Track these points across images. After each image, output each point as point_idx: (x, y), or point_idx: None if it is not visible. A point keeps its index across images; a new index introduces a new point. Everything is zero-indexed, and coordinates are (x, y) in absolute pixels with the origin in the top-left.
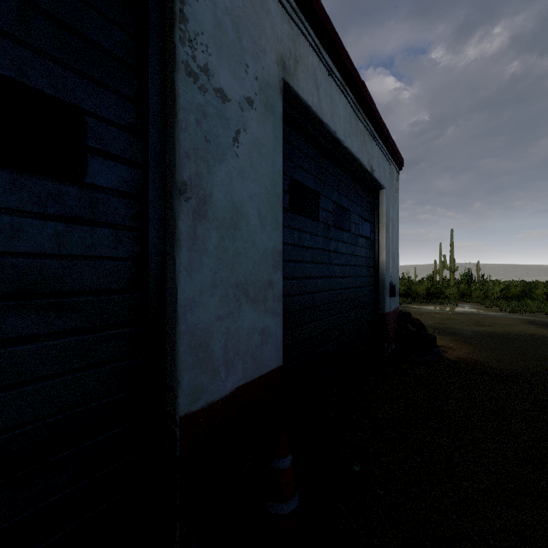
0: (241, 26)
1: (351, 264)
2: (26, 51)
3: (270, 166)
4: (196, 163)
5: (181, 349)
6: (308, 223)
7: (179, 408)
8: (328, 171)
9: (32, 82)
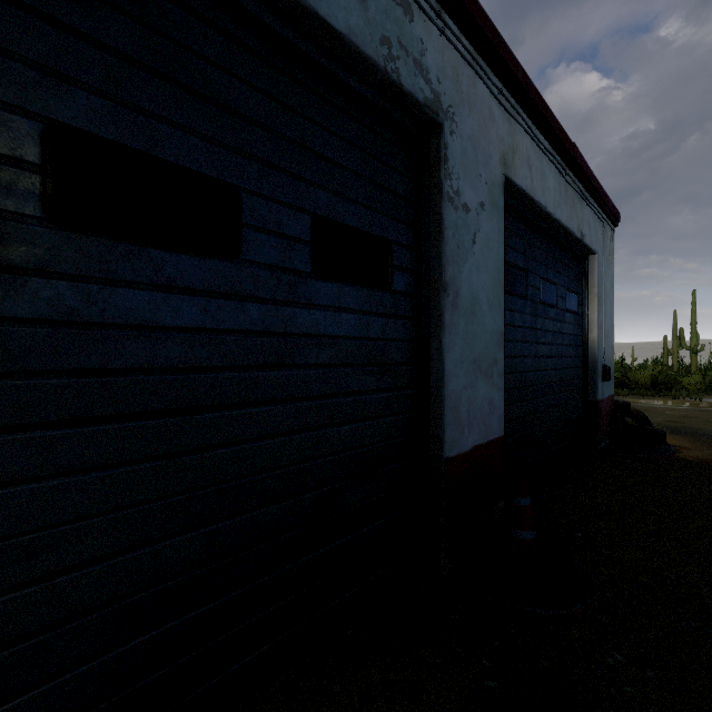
0: (477, 145)
1: (558, 342)
2: (372, 213)
3: (495, 257)
4: (452, 267)
5: (445, 408)
6: (518, 303)
7: (444, 452)
8: (535, 246)
9: (373, 231)
